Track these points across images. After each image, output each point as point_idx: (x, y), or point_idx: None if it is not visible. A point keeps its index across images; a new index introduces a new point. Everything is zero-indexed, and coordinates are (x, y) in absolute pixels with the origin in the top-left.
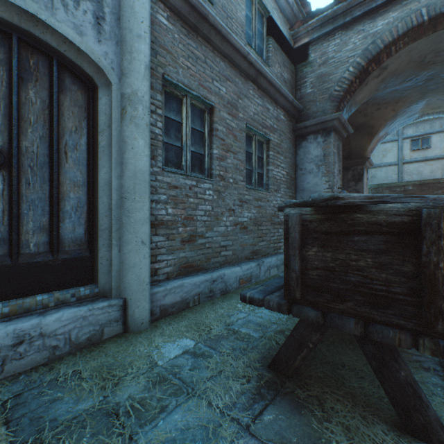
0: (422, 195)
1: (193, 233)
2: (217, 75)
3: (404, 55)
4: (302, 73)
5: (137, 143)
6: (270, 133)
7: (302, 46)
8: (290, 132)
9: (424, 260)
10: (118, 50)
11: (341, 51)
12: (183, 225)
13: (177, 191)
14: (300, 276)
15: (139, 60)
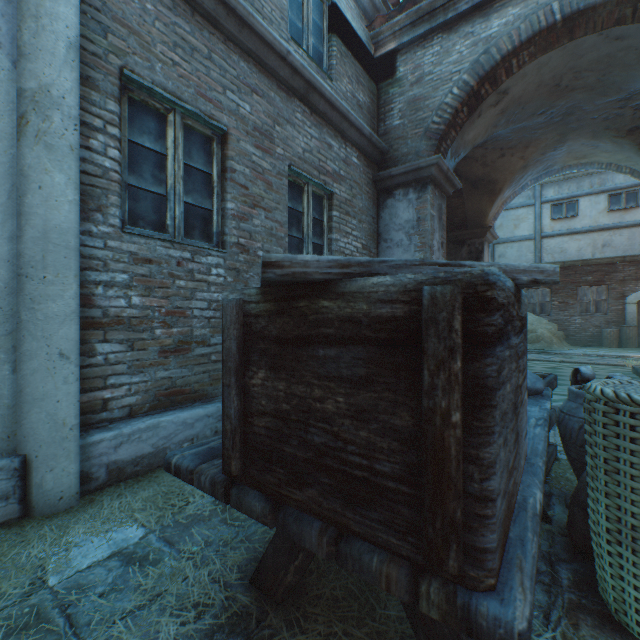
0: (458, 262)
1: (186, 338)
2: (234, 82)
3: (531, 74)
4: (387, 95)
5: (49, 180)
6: (333, 183)
7: (387, 54)
8: (369, 183)
9: (426, 405)
10: (12, 10)
11: (442, 64)
12: (164, 324)
13: (151, 267)
14: (239, 428)
15: (55, 32)
